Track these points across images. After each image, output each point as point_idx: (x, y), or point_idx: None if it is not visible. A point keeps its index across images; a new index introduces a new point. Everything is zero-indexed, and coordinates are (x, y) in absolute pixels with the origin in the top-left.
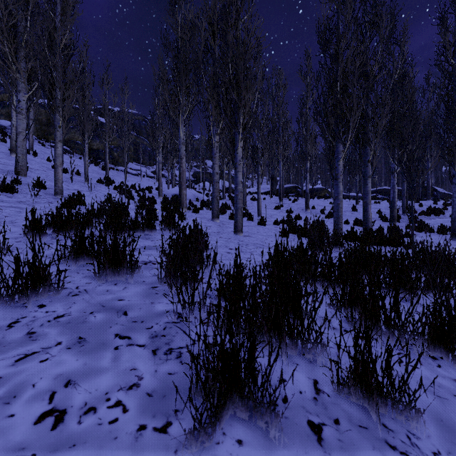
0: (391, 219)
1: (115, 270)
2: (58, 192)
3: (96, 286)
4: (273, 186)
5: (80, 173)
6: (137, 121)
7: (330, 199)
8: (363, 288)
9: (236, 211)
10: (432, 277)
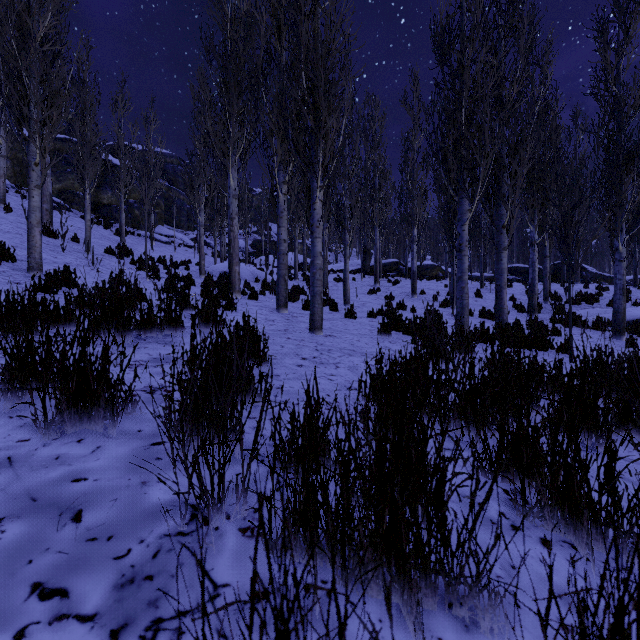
0: (530, 308)
1: (82, 411)
2: (33, 266)
3: (37, 446)
4: (365, 261)
5: (79, 239)
6: (169, 165)
7: (444, 281)
8: (537, 441)
9: (313, 297)
10: (626, 407)
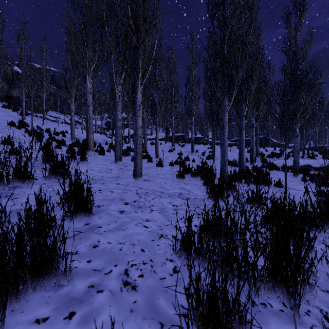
0: (251, 160)
1: None
2: None
3: None
4: (167, 134)
5: None
6: (57, 77)
7: (207, 145)
8: None
9: (136, 155)
10: None
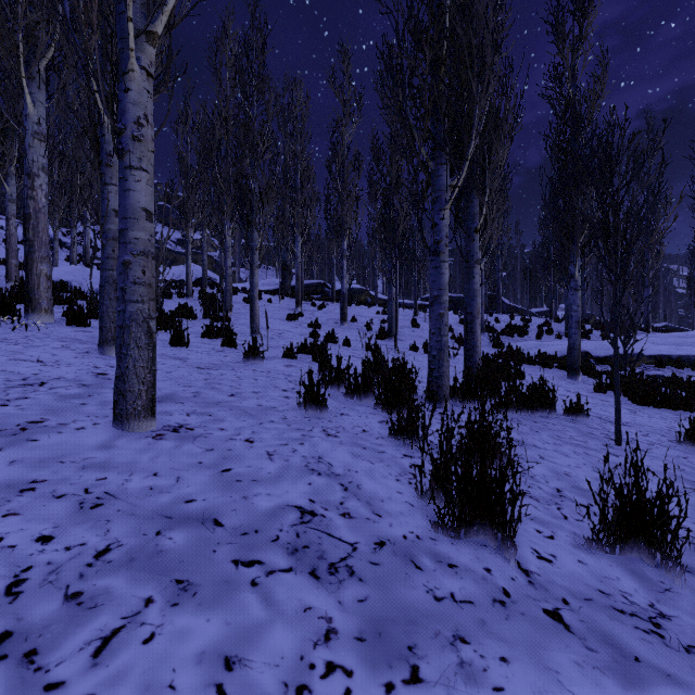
0: None
1: None
2: None
3: None
4: (285, 280)
5: None
6: None
7: (375, 307)
8: None
9: (123, 330)
10: None
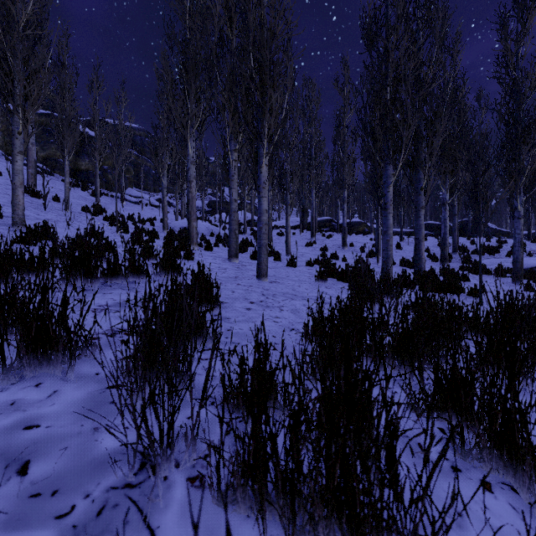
0: (442, 258)
1: (42, 356)
2: (16, 221)
3: None
4: (303, 219)
5: (60, 199)
6: (138, 137)
7: (370, 235)
8: (471, 383)
9: (260, 249)
10: None
